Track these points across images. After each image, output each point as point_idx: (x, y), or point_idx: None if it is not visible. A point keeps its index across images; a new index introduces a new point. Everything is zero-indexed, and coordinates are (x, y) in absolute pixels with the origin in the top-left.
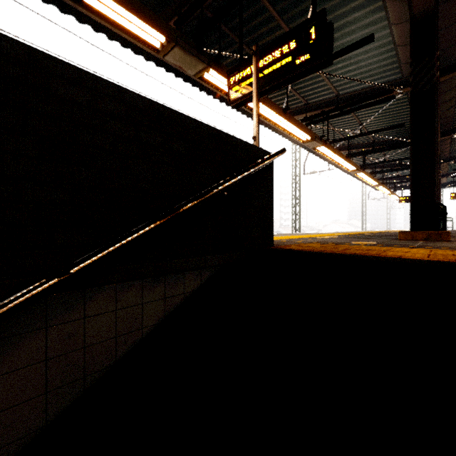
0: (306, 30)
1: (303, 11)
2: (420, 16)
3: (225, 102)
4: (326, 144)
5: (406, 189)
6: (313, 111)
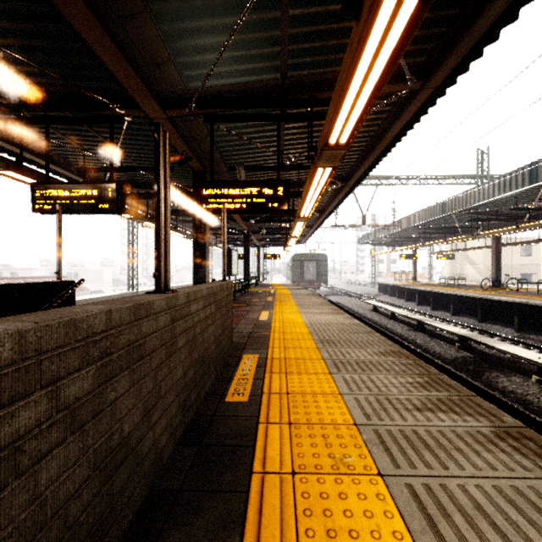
0: (105, 189)
1: (115, 133)
2: (198, 171)
3: (28, 161)
4: (152, 221)
5: (240, 245)
6: (138, 188)
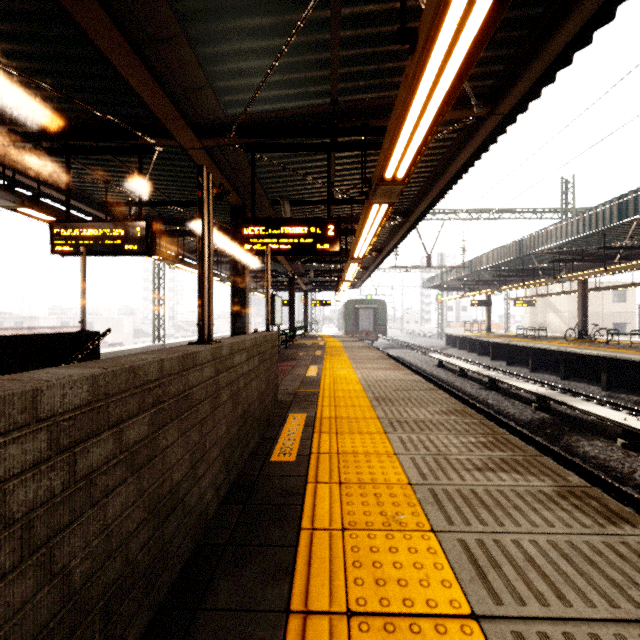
0: (133, 227)
1: (143, 163)
2: (237, 206)
3: (41, 194)
4: (183, 262)
5: (284, 290)
6: (167, 225)
